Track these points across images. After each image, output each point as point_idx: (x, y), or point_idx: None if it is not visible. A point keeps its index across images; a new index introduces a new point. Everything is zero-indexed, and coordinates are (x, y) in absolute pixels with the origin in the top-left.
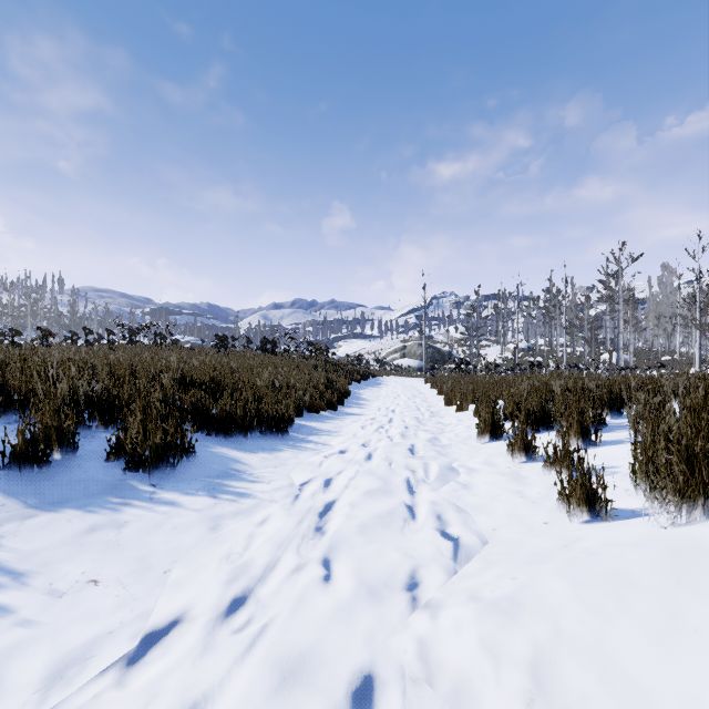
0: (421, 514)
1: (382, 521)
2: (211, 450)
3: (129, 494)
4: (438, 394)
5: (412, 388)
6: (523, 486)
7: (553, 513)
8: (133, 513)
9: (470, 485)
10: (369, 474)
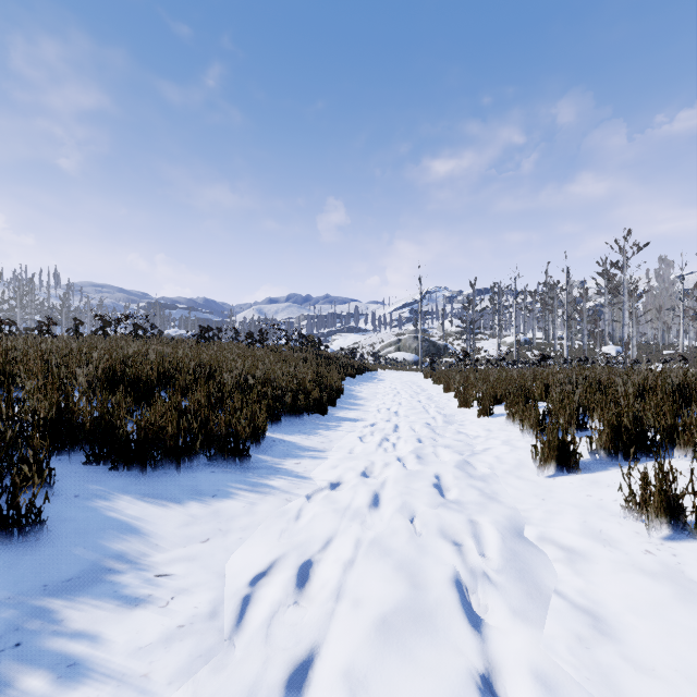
0: None
1: None
2: (95, 505)
3: None
4: (444, 392)
5: (412, 383)
6: None
7: None
8: None
9: (604, 618)
10: (379, 572)
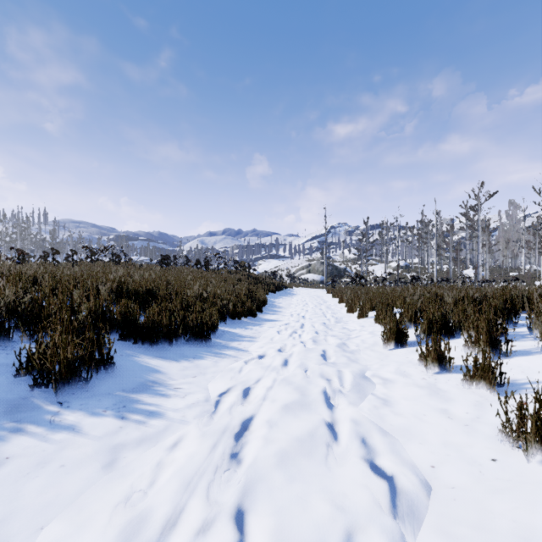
0: (345, 443)
1: (303, 454)
2: (133, 359)
3: (28, 416)
4: (339, 303)
5: (317, 297)
6: (446, 403)
7: (496, 444)
8: (21, 444)
9: (390, 401)
10: (286, 386)
